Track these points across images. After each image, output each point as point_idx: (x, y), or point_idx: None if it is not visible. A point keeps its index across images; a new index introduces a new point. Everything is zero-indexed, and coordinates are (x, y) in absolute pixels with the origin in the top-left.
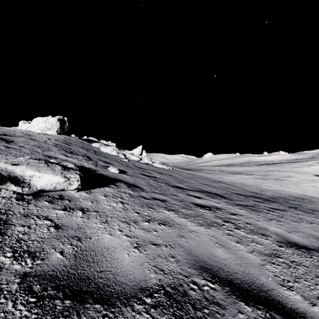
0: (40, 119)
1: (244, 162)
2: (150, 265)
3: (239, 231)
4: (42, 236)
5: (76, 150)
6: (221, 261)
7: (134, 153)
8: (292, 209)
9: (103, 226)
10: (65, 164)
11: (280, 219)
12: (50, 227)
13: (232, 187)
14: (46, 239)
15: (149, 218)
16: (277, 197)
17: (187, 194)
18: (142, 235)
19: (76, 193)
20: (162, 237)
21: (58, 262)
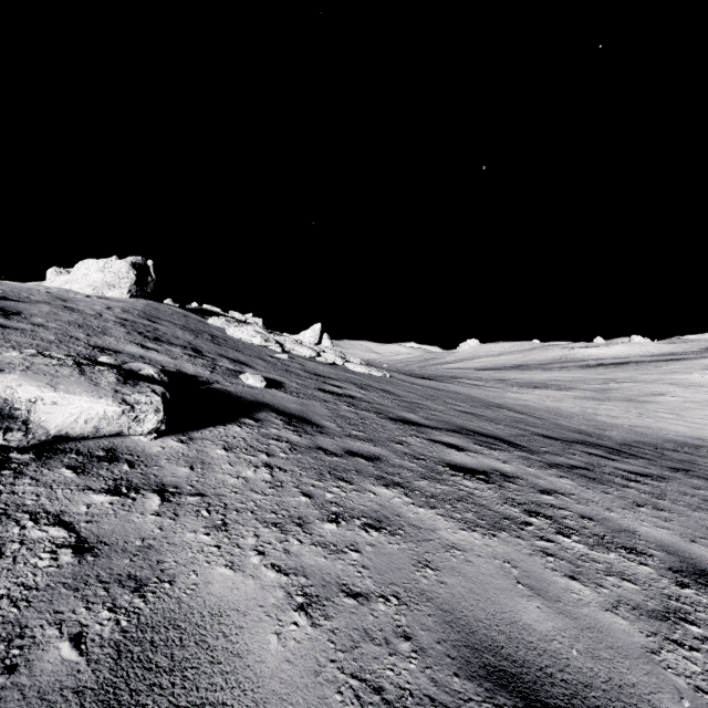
0: (91, 265)
1: (551, 360)
2: (341, 672)
3: (569, 541)
4: (29, 581)
5: (168, 333)
6: (541, 646)
7: (304, 340)
8: (679, 474)
9: (213, 538)
10: (134, 368)
11: (660, 503)
12: (62, 547)
13: (529, 418)
14: (41, 591)
15: (338, 509)
16: (637, 442)
17: (428, 439)
18: (319, 563)
19: (152, 443)
20: (373, 569)
21: (59, 679)
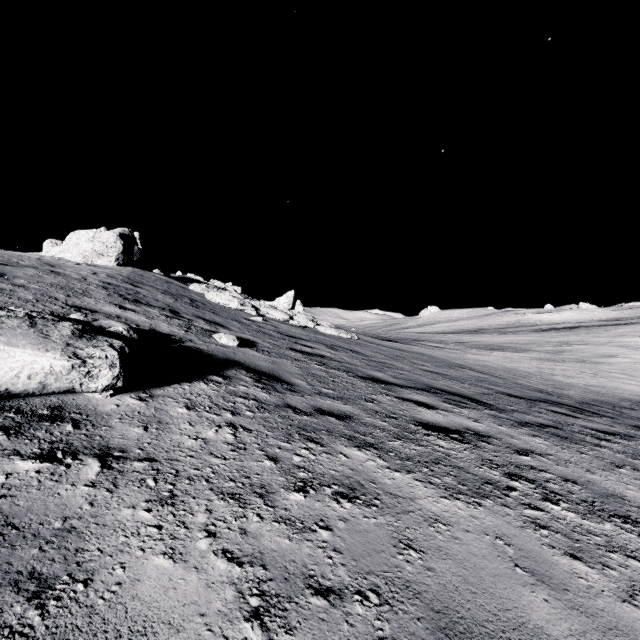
0: (81, 235)
1: (506, 325)
2: None
3: (559, 509)
4: None
5: (149, 296)
6: None
7: (279, 306)
8: None
9: (155, 516)
10: (104, 325)
11: (637, 463)
12: None
13: (490, 378)
14: None
15: (306, 475)
16: (595, 401)
17: (398, 398)
18: (281, 547)
19: (106, 400)
20: (347, 553)
21: None
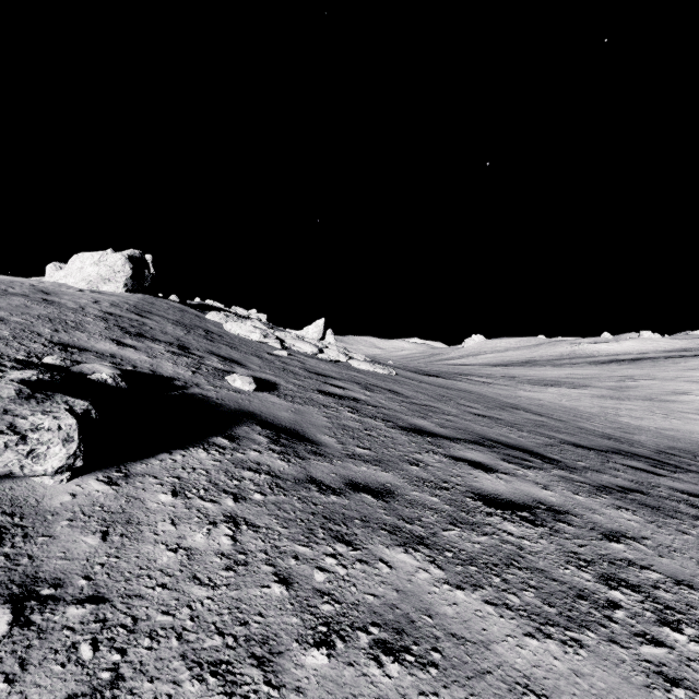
0: (86, 258)
1: (559, 356)
2: None
3: (685, 641)
4: None
5: (156, 328)
6: None
7: (307, 335)
8: None
9: None
10: (86, 370)
11: None
12: None
13: (549, 421)
14: None
15: (331, 609)
16: (671, 448)
17: (448, 457)
18: None
19: (59, 487)
20: None
21: None
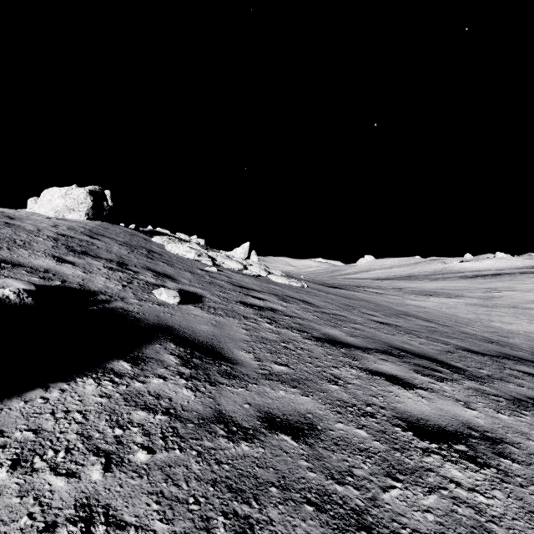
0: (54, 192)
1: (434, 272)
2: None
3: None
4: None
5: (103, 248)
6: None
7: (236, 255)
8: None
9: None
10: None
11: None
12: None
13: (438, 327)
14: None
15: None
16: None
17: (365, 370)
18: None
19: None
20: None
21: None
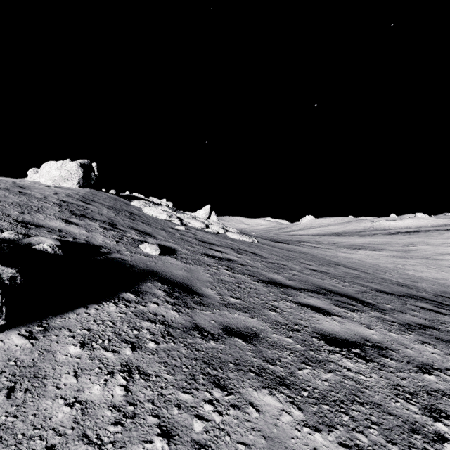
0: (52, 165)
1: (363, 229)
2: None
3: None
4: None
5: (95, 211)
6: None
7: (199, 216)
8: None
9: None
10: (34, 242)
11: None
12: None
13: (361, 274)
14: None
15: None
16: (444, 292)
17: (296, 303)
18: None
19: None
20: None
21: None
